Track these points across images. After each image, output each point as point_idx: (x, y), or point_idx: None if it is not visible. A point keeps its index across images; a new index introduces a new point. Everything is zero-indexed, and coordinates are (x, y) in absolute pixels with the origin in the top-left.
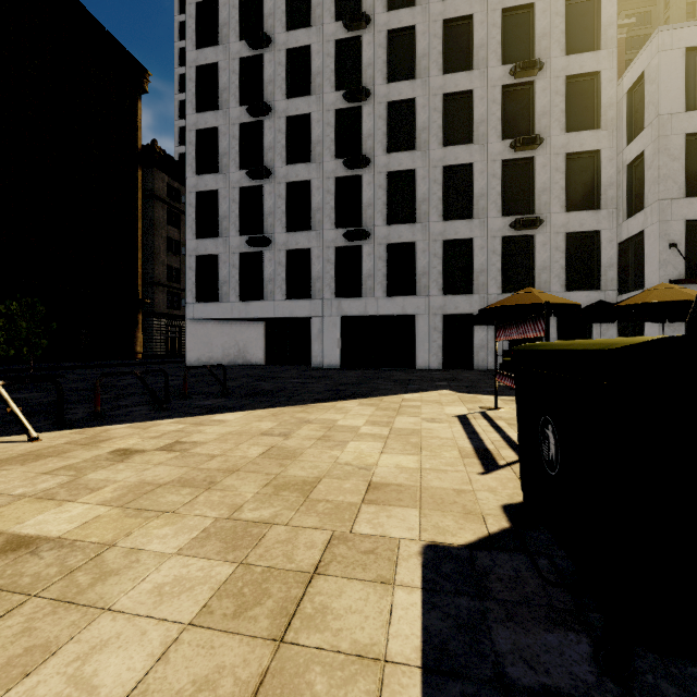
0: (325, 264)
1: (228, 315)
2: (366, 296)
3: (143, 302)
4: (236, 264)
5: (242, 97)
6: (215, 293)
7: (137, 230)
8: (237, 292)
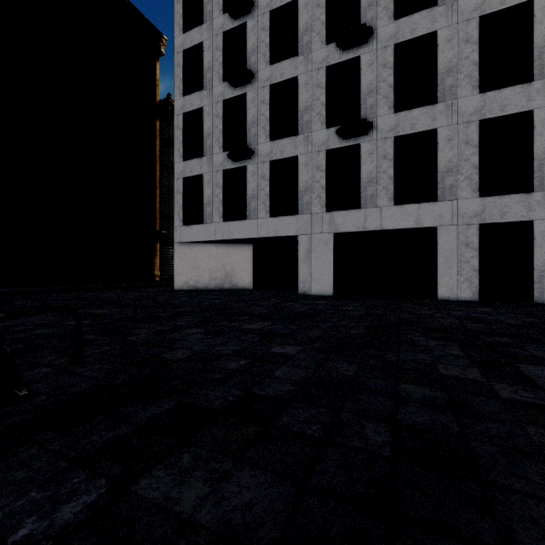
0: (314, 171)
1: (211, 237)
2: (366, 207)
3: (159, 232)
4: (219, 182)
5: (225, 5)
6: (200, 215)
7: (155, 171)
8: (221, 212)
